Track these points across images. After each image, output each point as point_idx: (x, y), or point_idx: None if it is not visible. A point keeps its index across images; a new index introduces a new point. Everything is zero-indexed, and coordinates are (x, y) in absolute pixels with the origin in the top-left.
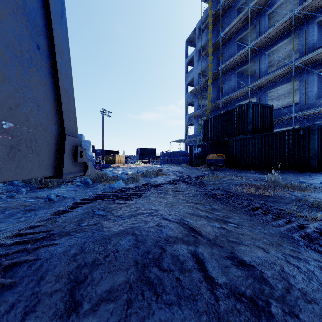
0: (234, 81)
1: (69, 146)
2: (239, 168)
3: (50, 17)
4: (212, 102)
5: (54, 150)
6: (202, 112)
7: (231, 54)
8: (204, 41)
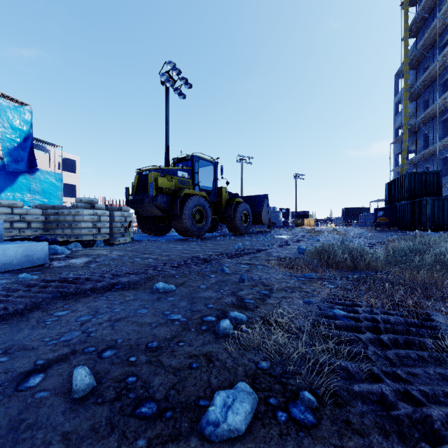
0: (438, 131)
1: (270, 222)
2: (402, 230)
3: (268, 210)
4: (418, 153)
5: (268, 222)
6: (406, 166)
7: (435, 98)
8: (411, 79)
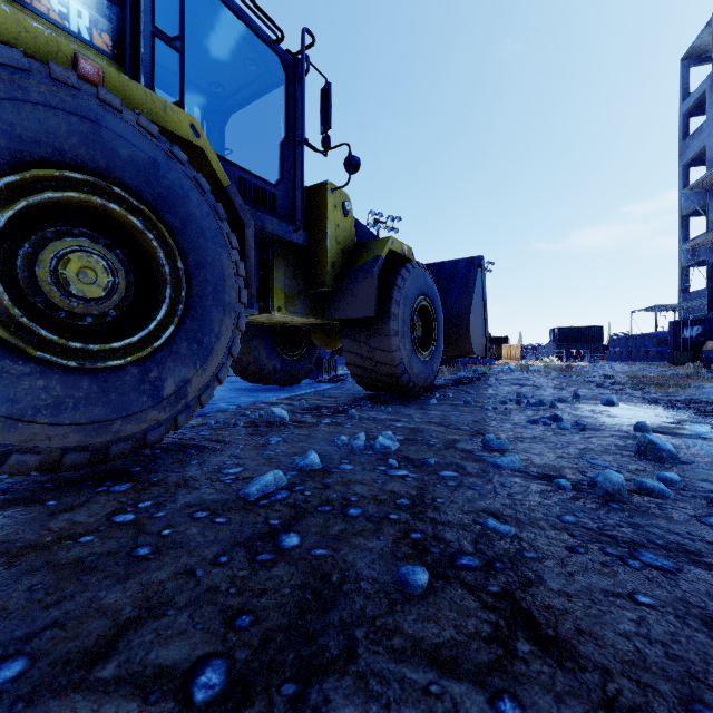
0: None
1: (487, 346)
2: None
3: (484, 308)
4: None
5: (484, 348)
6: None
7: None
8: None
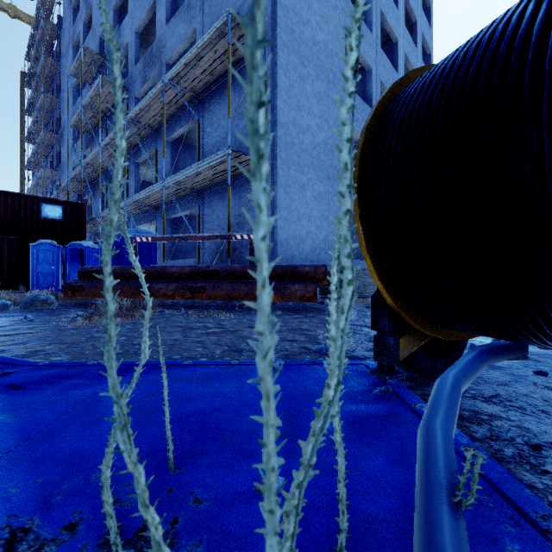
0: None
1: None
2: None
3: None
4: None
5: None
6: None
7: None
8: None
